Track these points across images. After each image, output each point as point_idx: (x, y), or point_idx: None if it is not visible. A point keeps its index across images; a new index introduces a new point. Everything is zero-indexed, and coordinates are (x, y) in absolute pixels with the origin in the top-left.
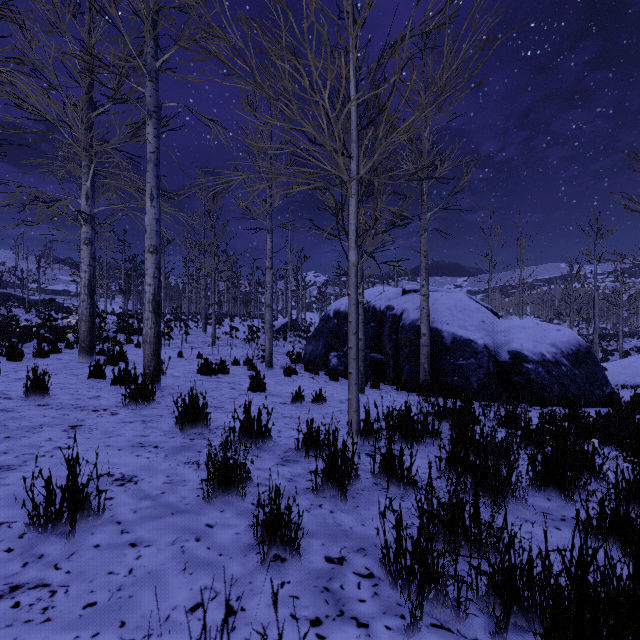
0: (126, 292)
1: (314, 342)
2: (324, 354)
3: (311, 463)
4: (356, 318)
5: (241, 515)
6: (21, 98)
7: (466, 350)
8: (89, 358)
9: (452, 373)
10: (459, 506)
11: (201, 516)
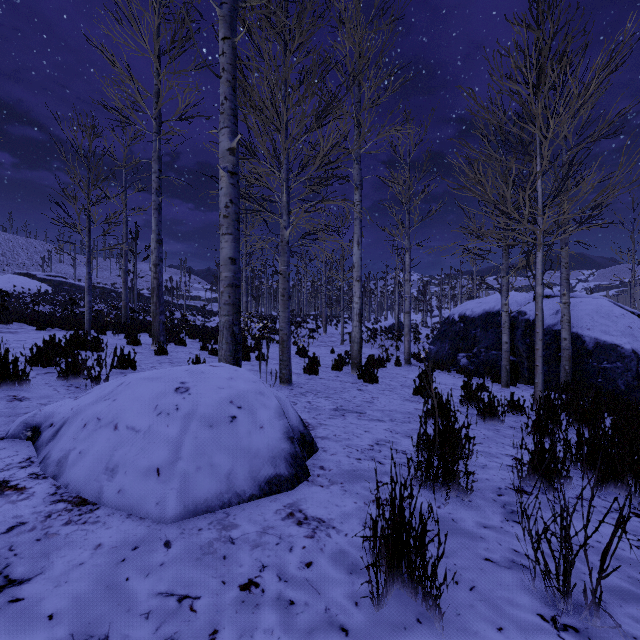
0: (257, 298)
1: (439, 343)
2: (451, 354)
3: (518, 417)
4: (542, 330)
5: (507, 428)
6: (257, 178)
7: (611, 354)
8: None
9: (595, 375)
10: (639, 428)
11: (487, 426)
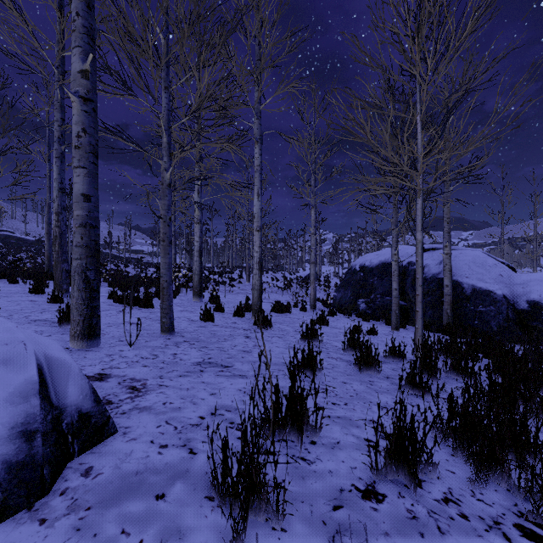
0: (189, 251)
1: (343, 291)
2: (353, 300)
3: (398, 364)
4: (422, 276)
5: (382, 379)
6: None
7: (485, 299)
8: (199, 299)
9: (472, 318)
10: (516, 379)
11: (362, 378)
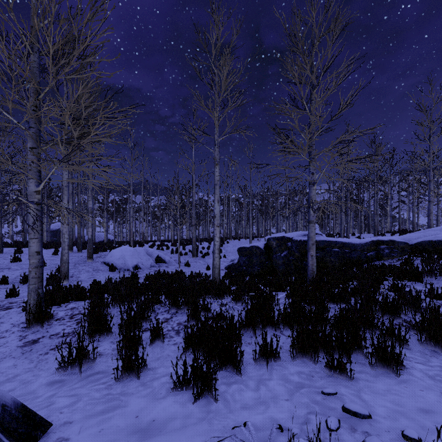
0: None
1: None
2: None
3: None
4: None
5: None
6: None
7: None
8: None
9: None
10: None
11: None
